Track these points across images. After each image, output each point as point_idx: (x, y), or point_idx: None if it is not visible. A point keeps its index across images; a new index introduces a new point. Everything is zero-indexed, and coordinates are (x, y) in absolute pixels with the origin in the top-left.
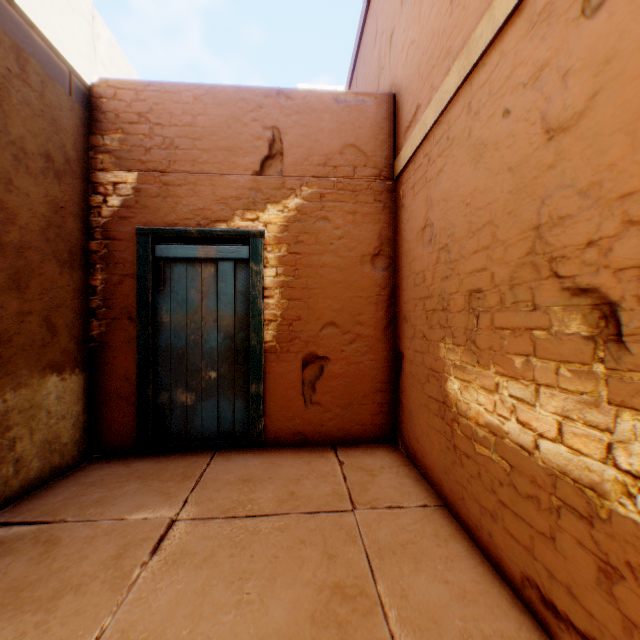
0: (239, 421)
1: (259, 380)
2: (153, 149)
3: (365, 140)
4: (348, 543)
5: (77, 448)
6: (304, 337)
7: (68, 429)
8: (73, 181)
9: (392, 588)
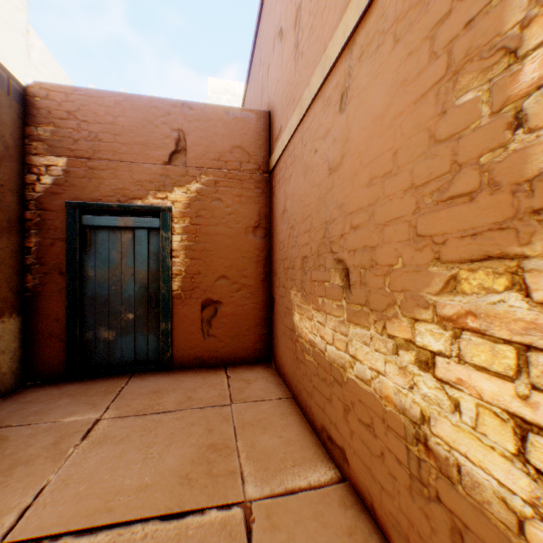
0: (152, 351)
1: (168, 319)
2: (81, 140)
3: (248, 143)
4: (223, 422)
5: (15, 377)
6: (203, 287)
7: (7, 362)
8: (12, 164)
9: (246, 443)
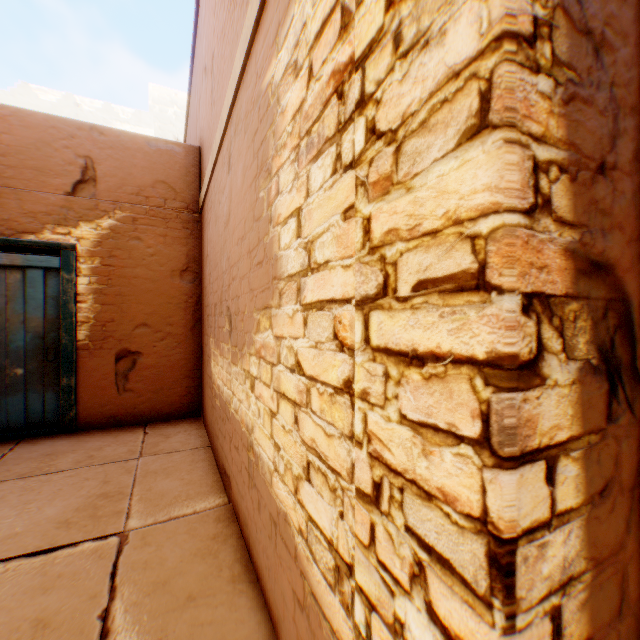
0: (51, 411)
1: (72, 374)
2: None
3: (175, 179)
4: (124, 474)
5: None
6: (118, 336)
7: None
8: None
9: (144, 488)
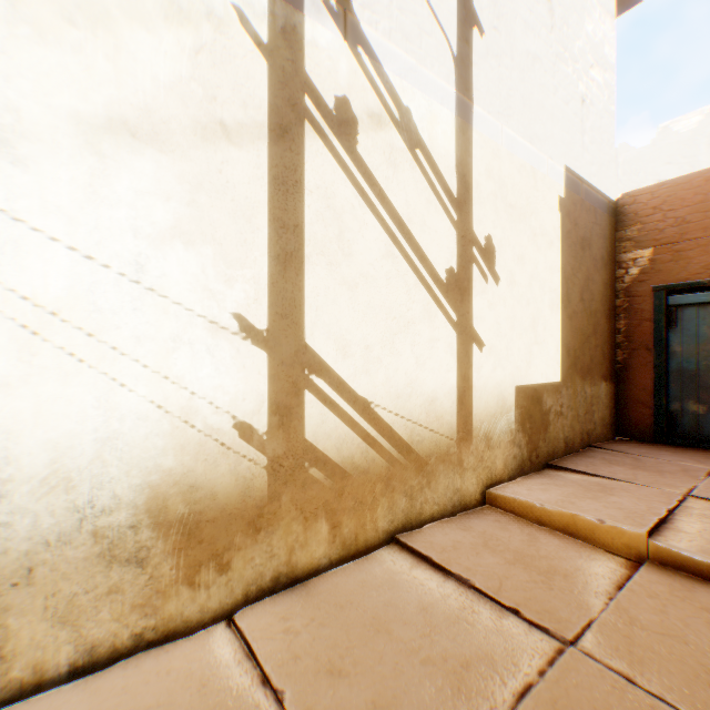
0: None
1: None
2: (664, 229)
3: None
4: None
5: (609, 429)
6: None
7: (606, 415)
8: (608, 266)
9: None
